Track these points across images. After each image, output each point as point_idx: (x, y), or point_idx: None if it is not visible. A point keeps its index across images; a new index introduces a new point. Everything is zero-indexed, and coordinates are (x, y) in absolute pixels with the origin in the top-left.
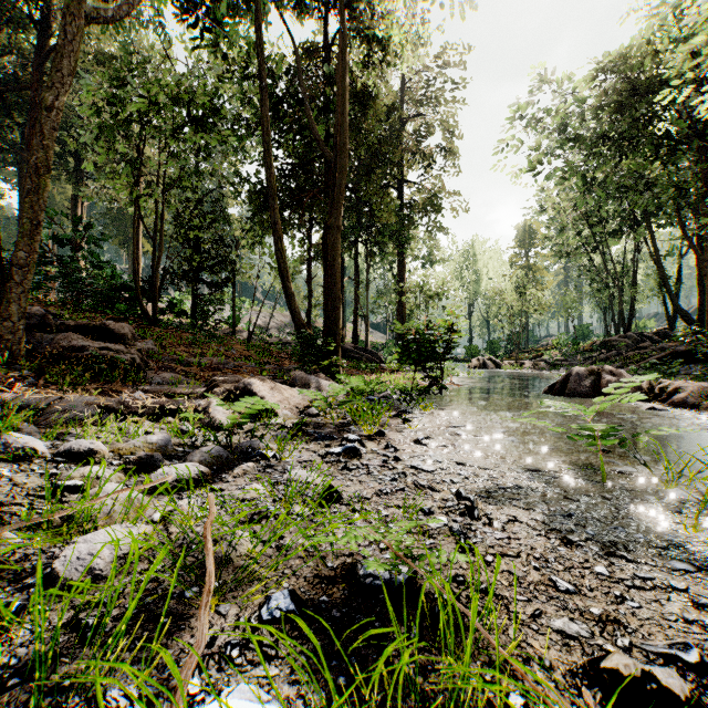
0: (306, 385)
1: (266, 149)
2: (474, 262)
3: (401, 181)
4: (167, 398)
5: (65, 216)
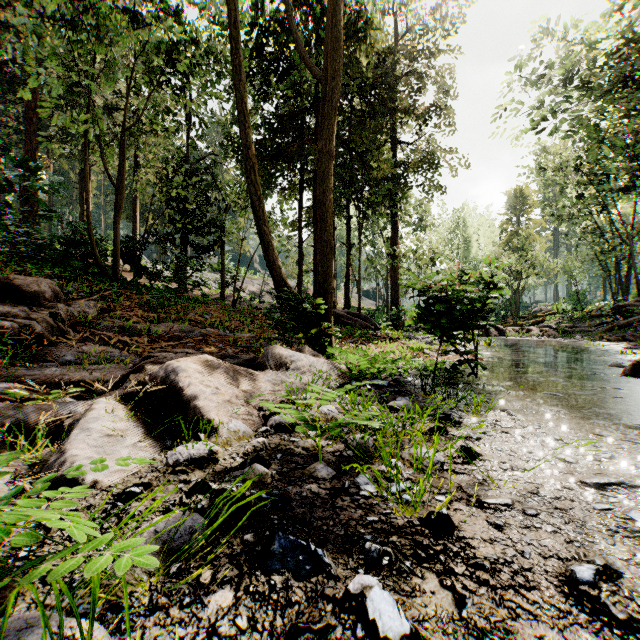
0: (283, 365)
1: (234, 49)
2: (463, 229)
3: (393, 143)
4: (50, 391)
5: (6, 155)
